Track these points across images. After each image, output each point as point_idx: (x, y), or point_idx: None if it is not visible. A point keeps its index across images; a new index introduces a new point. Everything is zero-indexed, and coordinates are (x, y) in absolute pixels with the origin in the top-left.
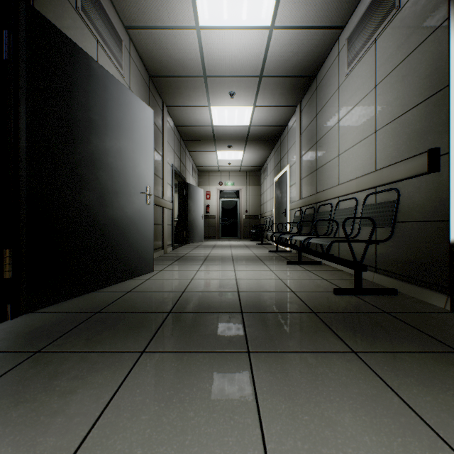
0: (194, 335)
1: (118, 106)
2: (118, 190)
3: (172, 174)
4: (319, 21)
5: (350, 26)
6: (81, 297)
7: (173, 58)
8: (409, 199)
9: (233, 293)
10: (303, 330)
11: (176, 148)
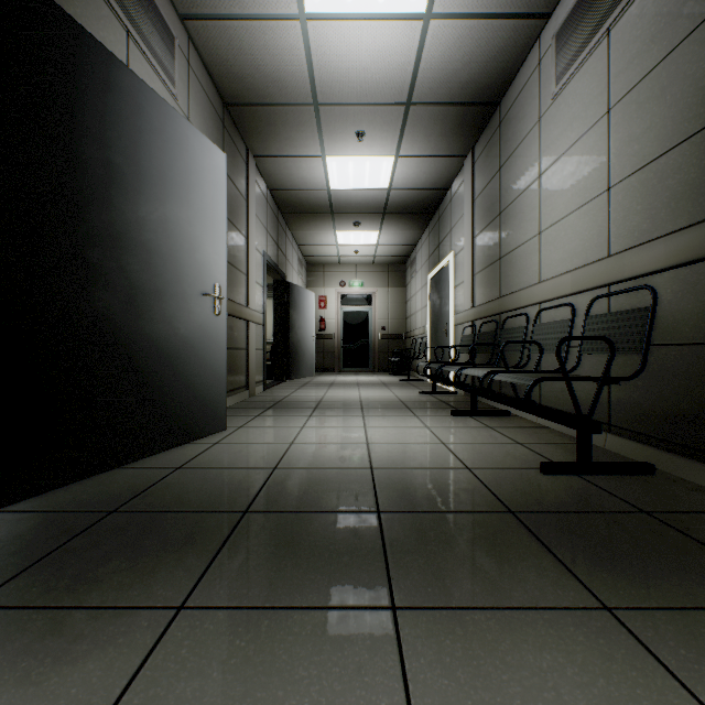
0: (287, 566)
1: (161, 142)
2: (162, 289)
3: (264, 268)
4: (508, 5)
5: (561, 13)
6: (92, 479)
7: (262, 72)
8: (675, 305)
9: (362, 471)
10: (498, 554)
11: (271, 226)
